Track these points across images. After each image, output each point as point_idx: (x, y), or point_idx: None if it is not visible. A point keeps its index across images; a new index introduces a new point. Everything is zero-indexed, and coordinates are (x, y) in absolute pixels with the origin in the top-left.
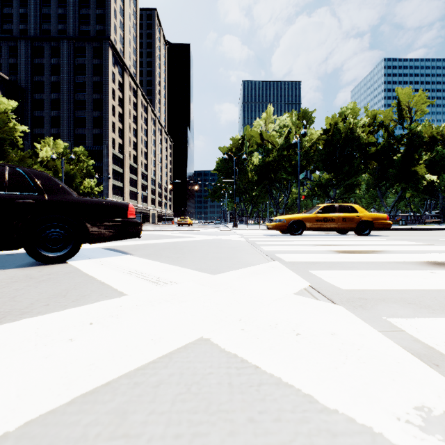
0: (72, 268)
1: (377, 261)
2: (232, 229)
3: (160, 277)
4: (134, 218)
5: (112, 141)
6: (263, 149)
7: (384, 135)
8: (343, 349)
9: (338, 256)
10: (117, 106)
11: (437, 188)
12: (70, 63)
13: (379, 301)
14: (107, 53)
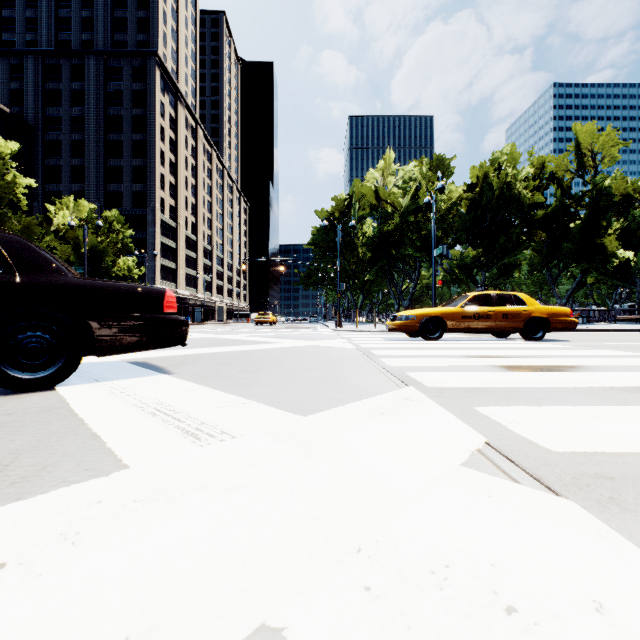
0: (59, 399)
1: (581, 387)
2: (335, 329)
3: (205, 420)
4: (175, 314)
5: (161, 202)
6: (379, 214)
7: (556, 192)
8: None
9: (512, 377)
10: (168, 152)
11: (633, 270)
12: (99, 89)
13: None
14: (153, 75)
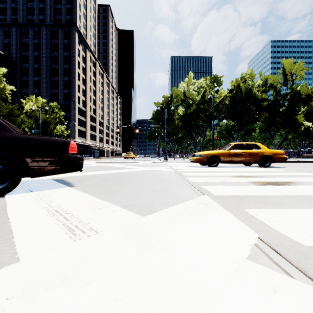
0: (3, 203)
1: (301, 195)
2: (163, 161)
3: (82, 219)
4: (75, 154)
5: (78, 98)
6: (185, 104)
7: (273, 93)
8: None
9: (260, 189)
10: (82, 73)
11: (311, 132)
12: (48, 43)
13: None
14: (74, 36)
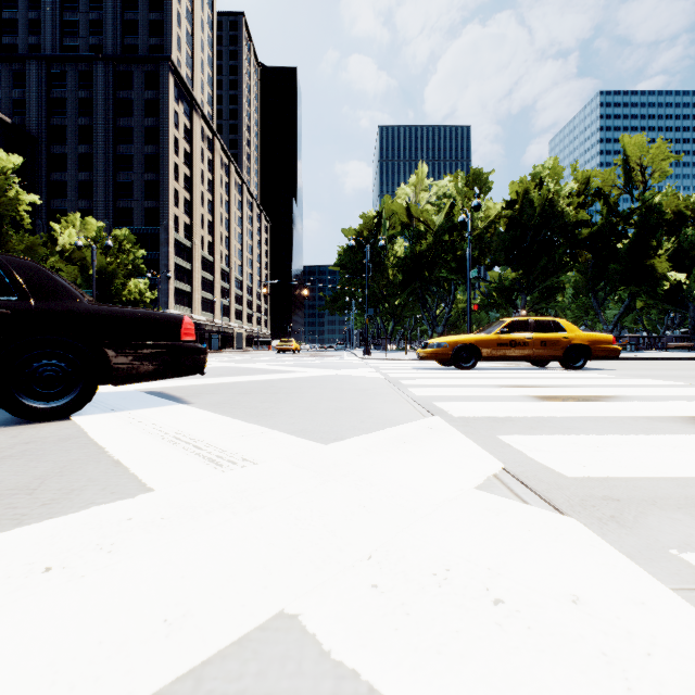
0: (76, 429)
1: (612, 416)
2: (362, 358)
3: (226, 448)
4: (193, 341)
5: (175, 220)
6: (411, 233)
7: (602, 209)
8: (611, 653)
9: (542, 407)
10: (182, 165)
11: (685, 294)
12: (108, 97)
13: (645, 505)
14: (166, 82)
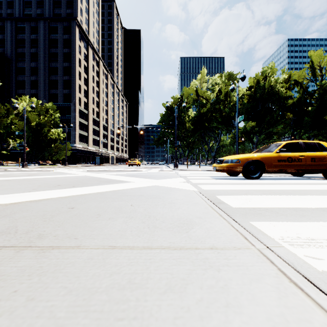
0: None
1: None
2: (173, 169)
3: None
4: None
5: (79, 100)
6: (198, 103)
7: (300, 90)
8: None
9: None
10: (83, 73)
11: None
12: (45, 38)
13: None
14: (74, 30)
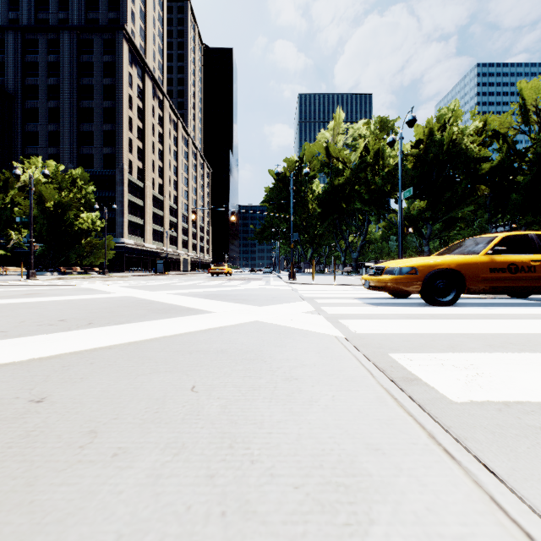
0: None
1: None
2: (288, 282)
3: None
4: None
5: (129, 164)
6: (329, 170)
7: (503, 147)
8: None
9: None
10: (136, 119)
11: None
12: (73, 61)
13: None
14: (121, 48)
